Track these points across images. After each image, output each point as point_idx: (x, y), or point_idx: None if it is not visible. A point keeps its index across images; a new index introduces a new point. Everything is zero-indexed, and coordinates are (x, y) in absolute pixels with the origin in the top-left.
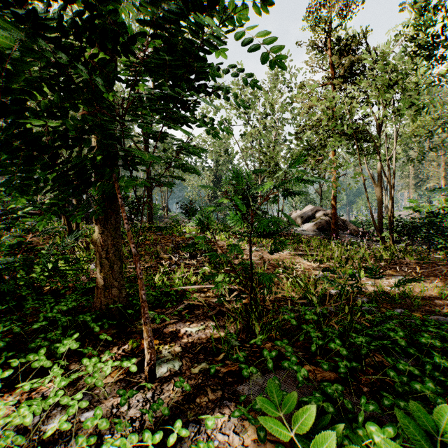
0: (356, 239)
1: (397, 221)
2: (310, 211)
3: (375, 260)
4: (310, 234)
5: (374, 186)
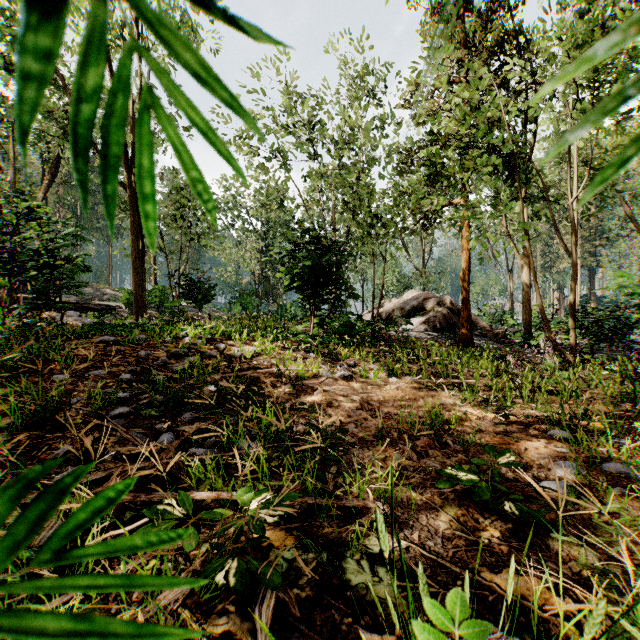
0: (494, 344)
1: (592, 313)
2: (415, 299)
3: (630, 401)
4: (421, 335)
5: (519, 259)
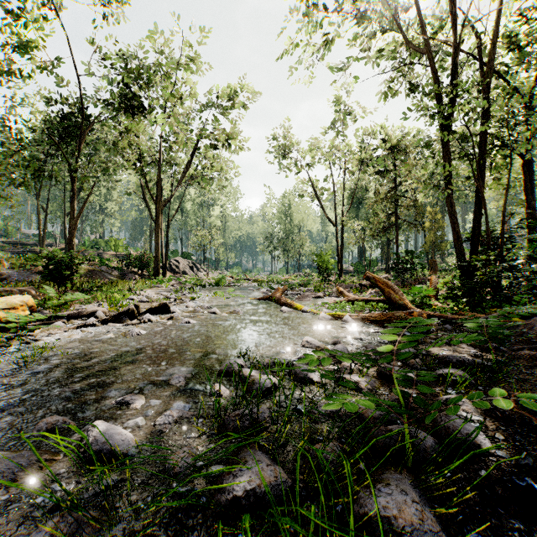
0: None
1: None
2: None
3: None
4: None
5: None
